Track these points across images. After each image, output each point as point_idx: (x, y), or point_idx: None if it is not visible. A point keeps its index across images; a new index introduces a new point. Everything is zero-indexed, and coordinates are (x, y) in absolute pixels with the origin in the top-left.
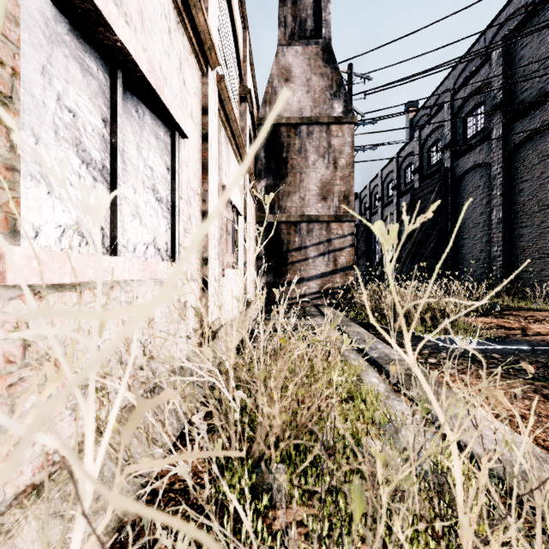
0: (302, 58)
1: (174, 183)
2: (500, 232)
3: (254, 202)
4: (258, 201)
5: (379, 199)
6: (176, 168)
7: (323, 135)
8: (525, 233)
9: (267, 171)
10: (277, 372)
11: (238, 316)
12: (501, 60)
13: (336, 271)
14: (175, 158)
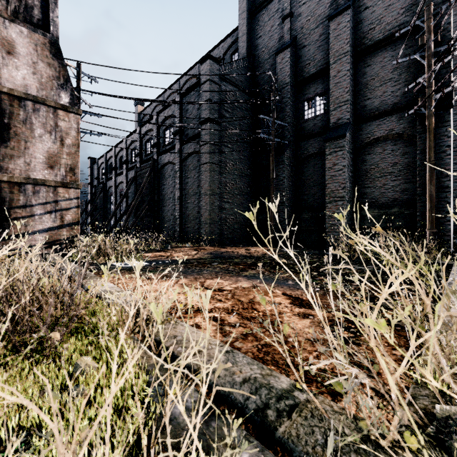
0: (28, 41)
1: None
2: (179, 204)
3: None
4: None
5: (113, 168)
6: None
7: (51, 116)
8: (189, 206)
9: None
10: None
11: None
12: (179, 106)
13: (63, 226)
14: None
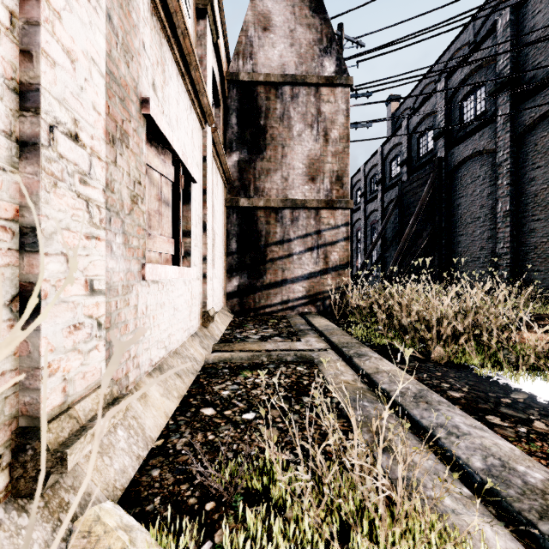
0: (284, 5)
1: None
2: (507, 226)
3: (222, 179)
4: (228, 179)
5: (362, 195)
6: None
7: (311, 100)
8: (538, 228)
9: (240, 141)
10: None
11: None
12: (508, 31)
13: (327, 270)
14: None
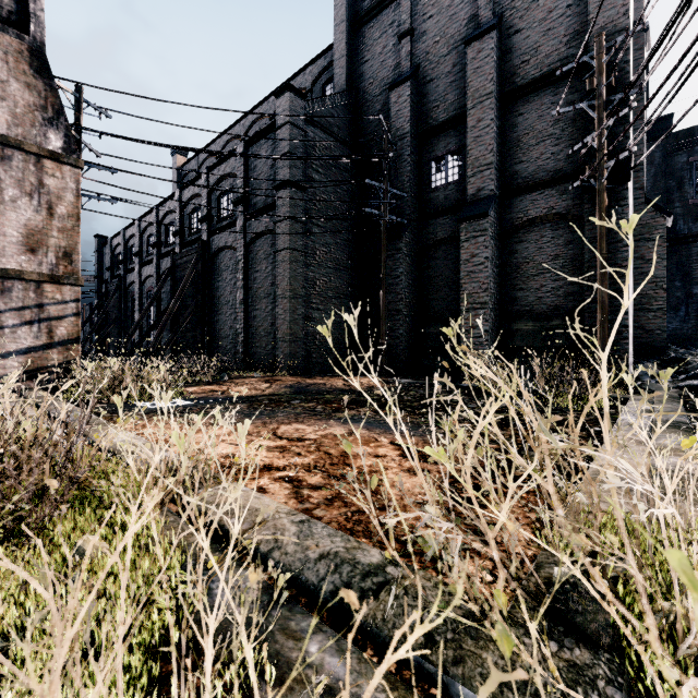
0: None
1: None
2: (242, 311)
3: None
4: None
5: (137, 254)
6: None
7: (31, 168)
8: (258, 315)
9: None
10: None
11: None
12: (242, 160)
13: (53, 345)
14: None
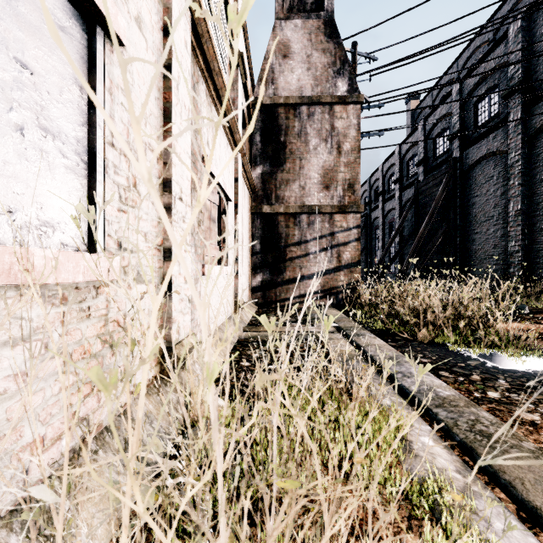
0: (302, 33)
1: (93, 113)
2: (518, 225)
3: (248, 190)
4: (253, 189)
5: (380, 193)
6: (97, 88)
7: (326, 117)
8: None
9: (263, 156)
10: (271, 525)
11: (140, 416)
12: (519, 37)
13: (340, 268)
14: (95, 70)
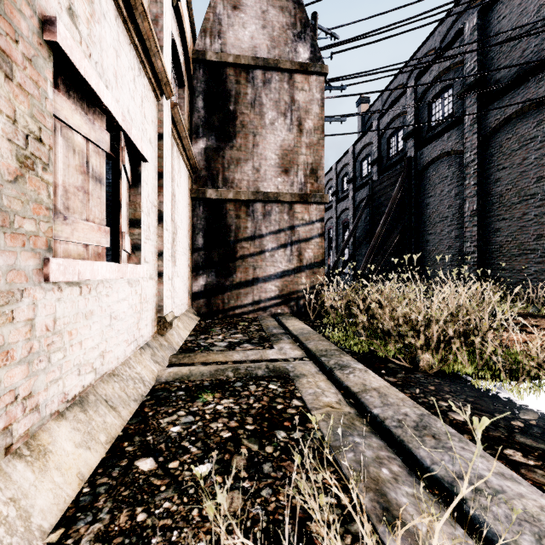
0: None
1: None
2: (474, 225)
3: (186, 166)
4: (194, 167)
5: (333, 193)
6: None
7: (285, 87)
8: (503, 227)
9: (207, 127)
10: None
11: None
12: (475, 35)
13: (301, 268)
14: None
